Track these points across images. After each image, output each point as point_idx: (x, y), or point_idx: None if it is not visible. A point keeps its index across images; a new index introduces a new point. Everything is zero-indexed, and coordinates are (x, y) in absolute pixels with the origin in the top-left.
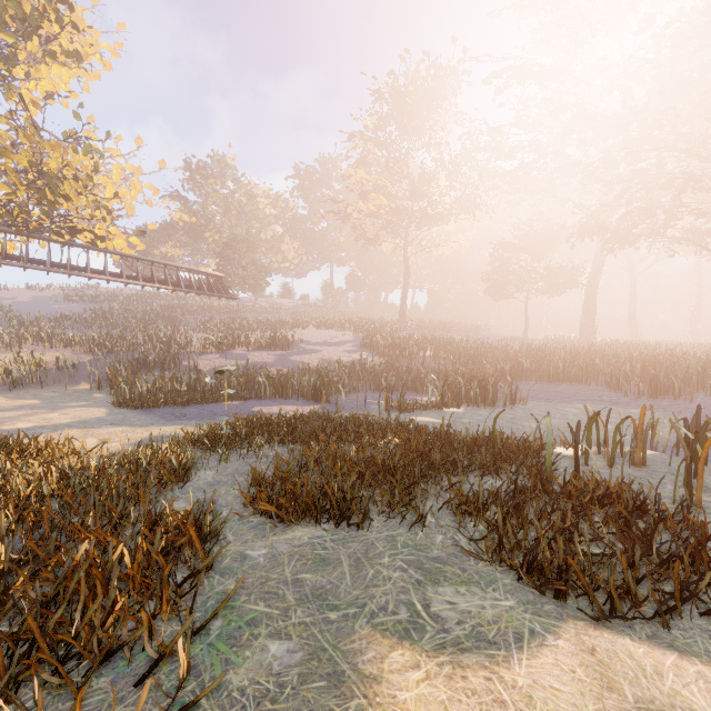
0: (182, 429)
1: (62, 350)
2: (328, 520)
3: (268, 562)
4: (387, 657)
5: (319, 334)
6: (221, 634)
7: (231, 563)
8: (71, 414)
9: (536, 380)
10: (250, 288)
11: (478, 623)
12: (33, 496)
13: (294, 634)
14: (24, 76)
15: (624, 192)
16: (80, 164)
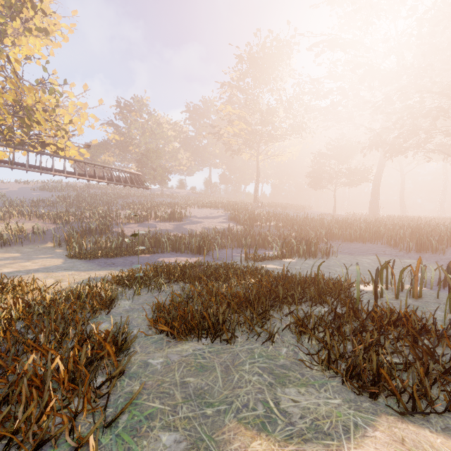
0: (110, 273)
1: (37, 221)
2: (206, 337)
3: (163, 368)
4: (249, 446)
5: (202, 212)
6: (126, 427)
7: (137, 369)
8: (39, 263)
9: (342, 241)
10: (158, 182)
11: (315, 418)
12: (4, 319)
13: (180, 427)
14: (11, 44)
15: (399, 120)
16: (47, 101)
